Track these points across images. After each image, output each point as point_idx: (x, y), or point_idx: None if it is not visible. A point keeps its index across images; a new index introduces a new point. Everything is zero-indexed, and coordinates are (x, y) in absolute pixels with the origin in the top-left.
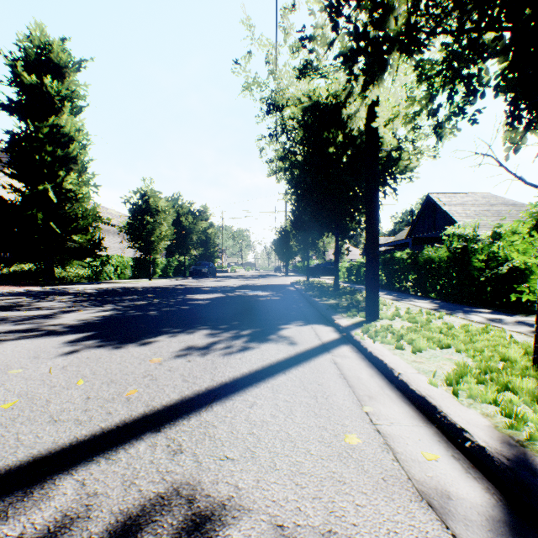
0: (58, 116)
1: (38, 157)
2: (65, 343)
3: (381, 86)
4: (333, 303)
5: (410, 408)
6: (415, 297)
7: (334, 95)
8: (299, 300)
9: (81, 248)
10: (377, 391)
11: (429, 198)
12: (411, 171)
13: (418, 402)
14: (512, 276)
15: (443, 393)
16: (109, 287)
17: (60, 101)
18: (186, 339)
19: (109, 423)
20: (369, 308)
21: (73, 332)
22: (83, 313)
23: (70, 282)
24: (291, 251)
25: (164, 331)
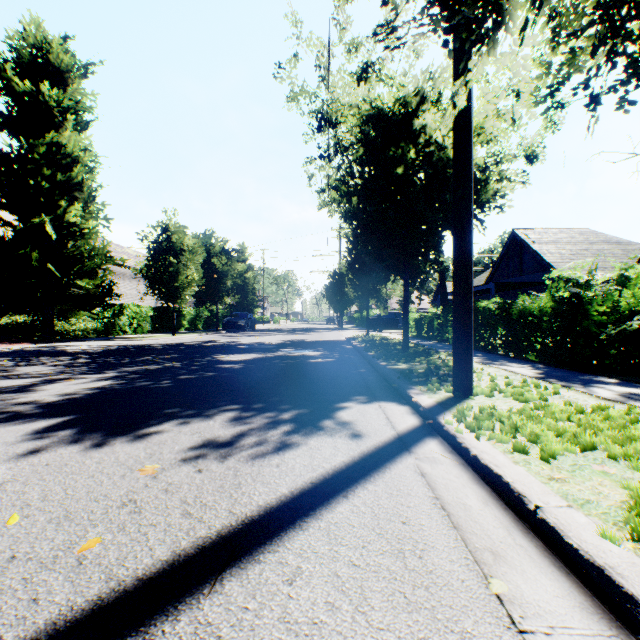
0: (59, 132)
1: (32, 183)
2: (26, 435)
3: (492, 51)
4: (404, 368)
5: (572, 583)
6: (508, 359)
7: (404, 100)
8: (359, 363)
9: (87, 295)
10: (503, 538)
11: (514, 235)
12: (502, 198)
13: (586, 573)
14: (638, 332)
15: (635, 562)
16: (121, 344)
17: (61, 113)
18: (202, 427)
19: (23, 631)
20: (459, 379)
21: (45, 415)
22: (72, 383)
23: (74, 338)
24: (346, 299)
25: (174, 414)
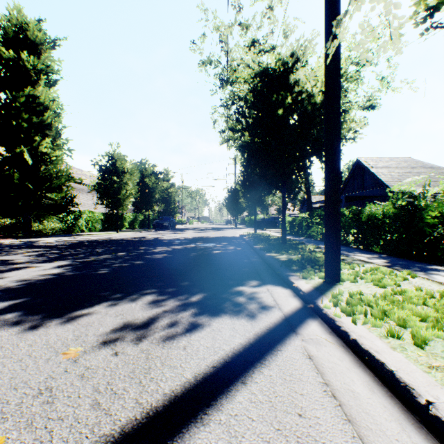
0: (35, 88)
1: (15, 123)
2: None
3: None
4: (284, 258)
5: None
6: (360, 250)
7: (282, 61)
8: (250, 254)
9: (55, 204)
10: (399, 436)
11: (358, 162)
12: (355, 132)
13: None
14: None
15: None
16: (78, 239)
17: (36, 74)
18: (125, 309)
19: None
20: (330, 269)
21: (1, 299)
22: (33, 270)
23: (45, 235)
24: (240, 207)
25: (104, 297)
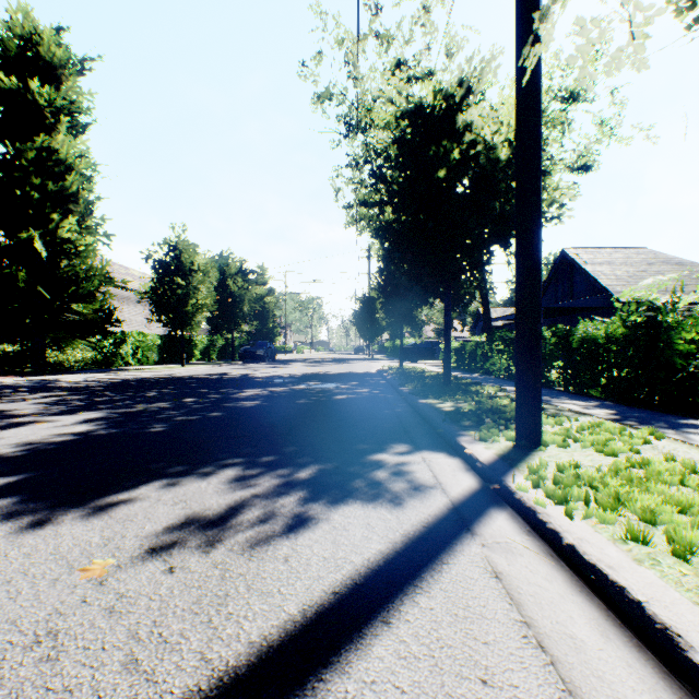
0: (51, 136)
1: (19, 193)
2: None
3: None
4: (448, 407)
5: None
6: (569, 395)
7: (446, 93)
8: (393, 400)
9: (83, 322)
10: None
11: (564, 255)
12: (561, 207)
13: None
14: None
15: None
16: (120, 377)
17: (53, 115)
18: (190, 493)
19: None
20: (524, 425)
21: None
22: (43, 427)
23: (69, 370)
24: (377, 327)
25: (157, 471)
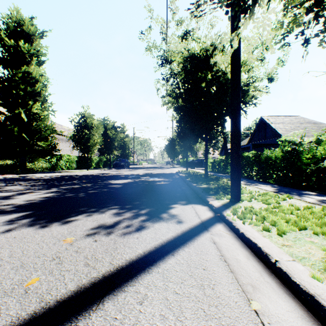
0: (28, 66)
1: (15, 92)
2: (5, 222)
3: (251, 17)
4: (205, 187)
5: (296, 303)
6: (259, 182)
7: (205, 49)
8: (182, 184)
9: (43, 150)
10: (258, 278)
11: (262, 119)
12: (256, 99)
13: (304, 298)
14: None
15: None
16: (60, 175)
17: (29, 56)
18: (98, 217)
19: None
20: (233, 192)
21: (16, 211)
22: (33, 194)
23: (36, 172)
24: (176, 152)
25: (84, 210)
